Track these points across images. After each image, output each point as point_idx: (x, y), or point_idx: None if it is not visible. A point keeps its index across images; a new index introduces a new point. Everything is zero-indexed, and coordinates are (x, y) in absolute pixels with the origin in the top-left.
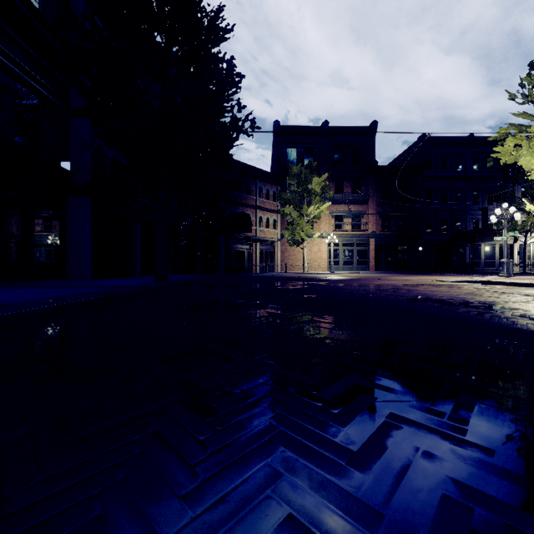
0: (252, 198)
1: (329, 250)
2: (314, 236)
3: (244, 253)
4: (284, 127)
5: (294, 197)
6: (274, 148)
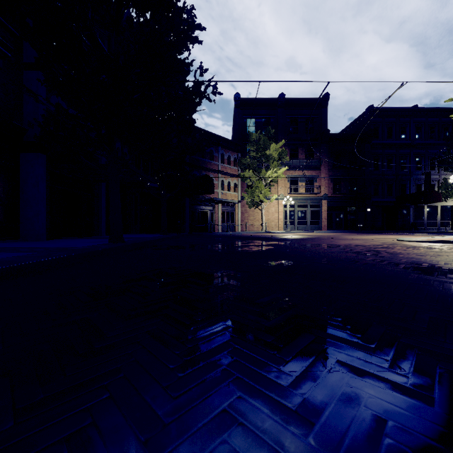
0: (215, 163)
1: (285, 211)
2: (272, 198)
3: (207, 213)
4: (243, 99)
5: (253, 162)
6: (235, 119)
